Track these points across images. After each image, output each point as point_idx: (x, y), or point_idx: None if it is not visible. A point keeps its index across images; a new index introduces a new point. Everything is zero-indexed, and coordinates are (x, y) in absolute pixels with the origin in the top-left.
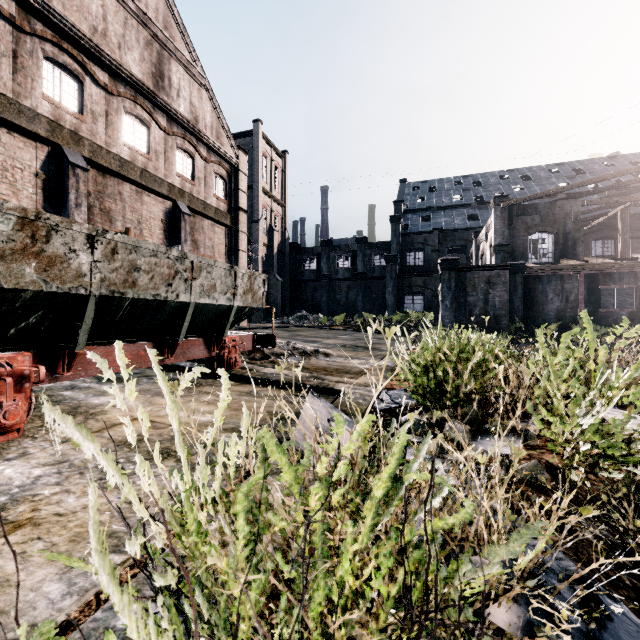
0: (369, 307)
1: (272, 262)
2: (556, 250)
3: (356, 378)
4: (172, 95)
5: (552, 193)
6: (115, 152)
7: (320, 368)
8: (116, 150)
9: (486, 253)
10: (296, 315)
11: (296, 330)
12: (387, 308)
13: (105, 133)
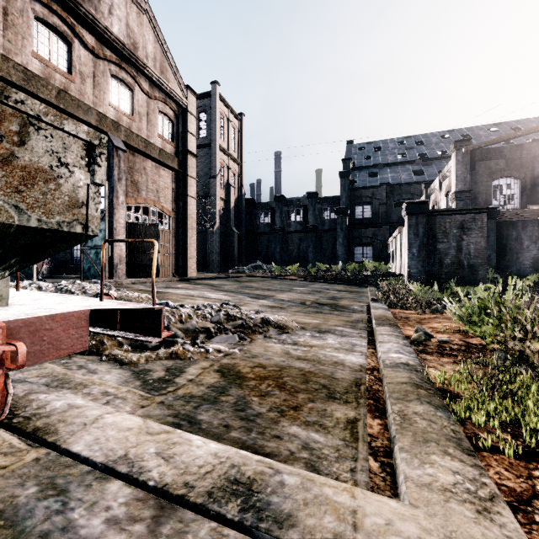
0: (319, 257)
1: (229, 216)
2: (523, 196)
3: (364, 429)
4: (102, 10)
5: (520, 135)
6: (19, 62)
7: (269, 374)
8: (20, 60)
9: (440, 203)
10: (251, 265)
11: (248, 280)
12: (338, 258)
13: (2, 35)
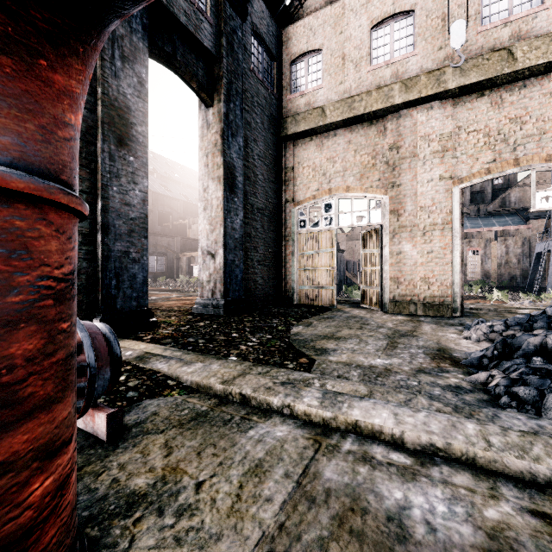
0: None
1: None
2: None
3: None
4: None
5: None
6: None
7: None
8: None
9: None
10: None
11: None
12: None
13: None
